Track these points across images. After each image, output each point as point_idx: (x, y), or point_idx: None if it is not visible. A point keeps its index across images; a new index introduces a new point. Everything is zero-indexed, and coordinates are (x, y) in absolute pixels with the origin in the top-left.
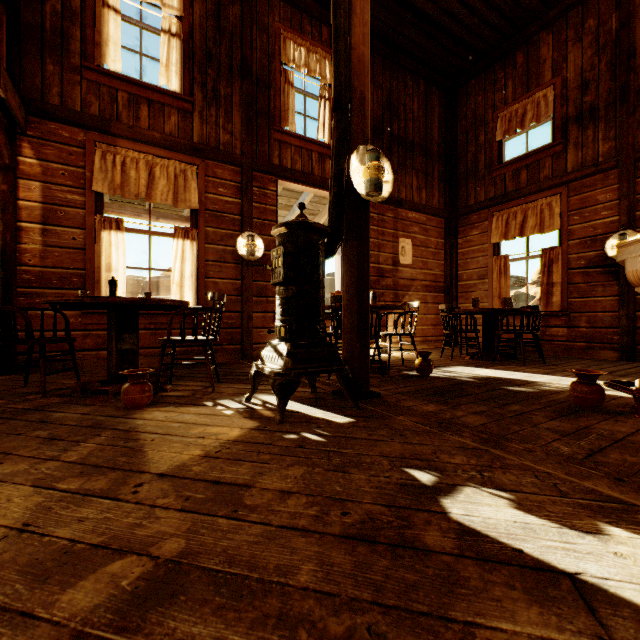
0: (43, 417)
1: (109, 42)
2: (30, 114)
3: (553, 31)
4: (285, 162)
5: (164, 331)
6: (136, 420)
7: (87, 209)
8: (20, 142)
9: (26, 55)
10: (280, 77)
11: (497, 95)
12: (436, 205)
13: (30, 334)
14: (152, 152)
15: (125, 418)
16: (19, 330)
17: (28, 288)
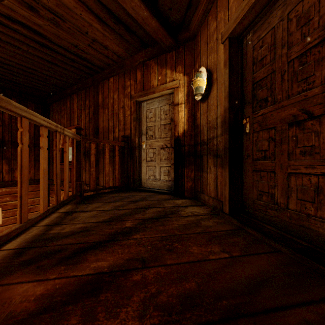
0: None
1: None
2: None
3: (78, 97)
4: None
5: None
6: None
7: None
8: None
9: None
10: None
11: (62, 119)
12: (32, 177)
13: None
14: None
15: None
16: None
17: None
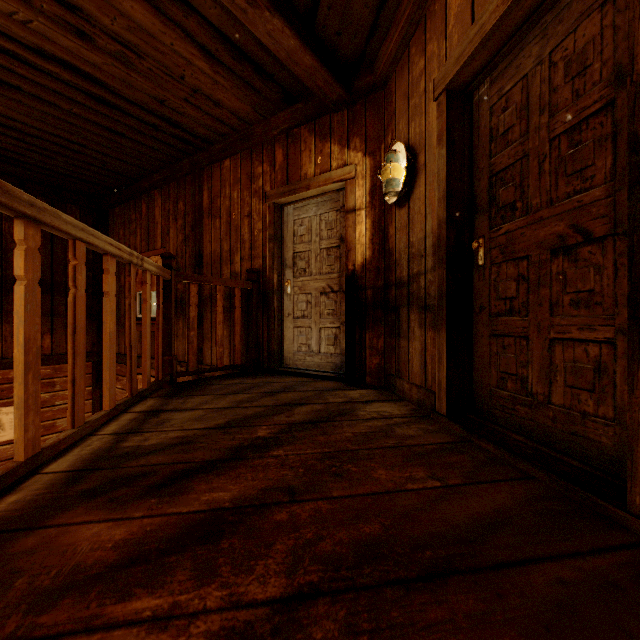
0: None
1: None
2: None
3: (162, 195)
4: None
5: None
6: None
7: None
8: None
9: None
10: None
11: (132, 237)
12: None
13: None
14: None
15: None
16: None
17: None
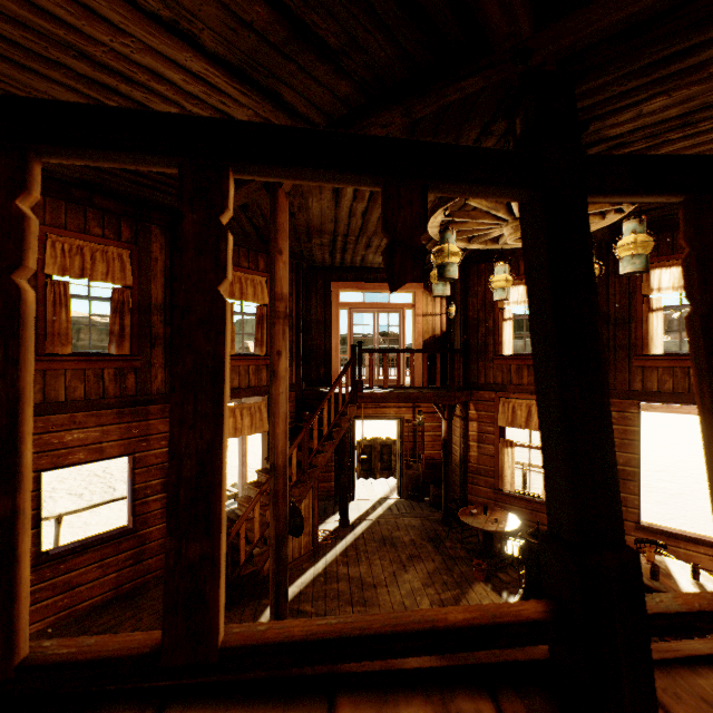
0: (451, 566)
1: (505, 340)
2: (472, 390)
3: None
4: (649, 384)
5: (537, 512)
6: (470, 588)
7: (495, 435)
8: (469, 403)
9: (471, 361)
10: (642, 308)
11: None
12: None
13: (458, 520)
14: (529, 398)
15: (469, 584)
16: (469, 493)
17: (472, 474)
